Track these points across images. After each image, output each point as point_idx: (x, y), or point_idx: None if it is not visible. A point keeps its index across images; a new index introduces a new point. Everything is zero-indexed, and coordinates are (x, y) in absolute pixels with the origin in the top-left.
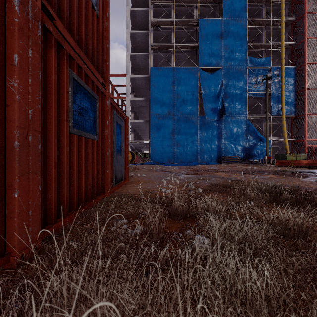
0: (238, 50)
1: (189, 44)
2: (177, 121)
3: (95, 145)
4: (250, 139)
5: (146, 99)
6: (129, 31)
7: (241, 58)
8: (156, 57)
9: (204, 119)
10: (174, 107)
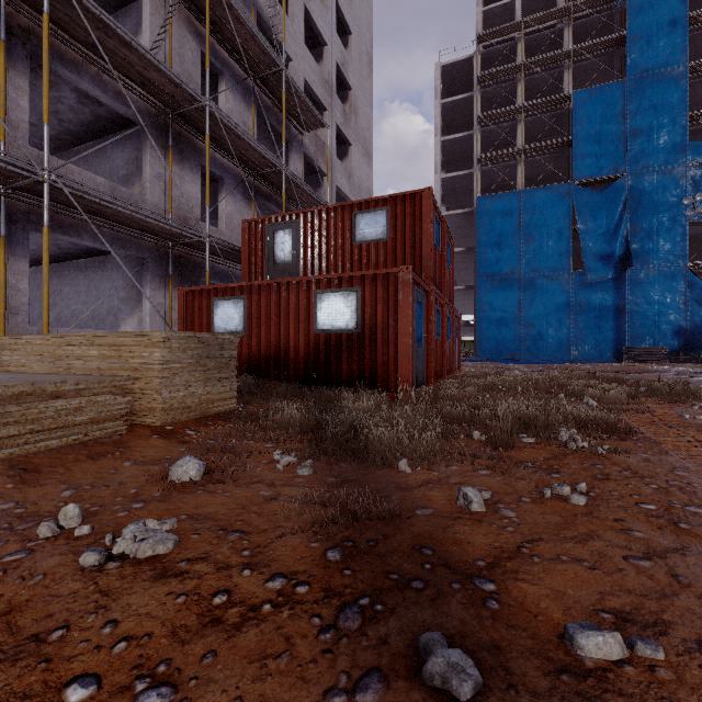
0: (665, 134)
1: (553, 142)
2: (528, 284)
3: (450, 344)
4: (695, 312)
5: (469, 249)
6: (439, 140)
7: (673, 148)
8: (488, 172)
9: (584, 277)
10: (521, 261)
